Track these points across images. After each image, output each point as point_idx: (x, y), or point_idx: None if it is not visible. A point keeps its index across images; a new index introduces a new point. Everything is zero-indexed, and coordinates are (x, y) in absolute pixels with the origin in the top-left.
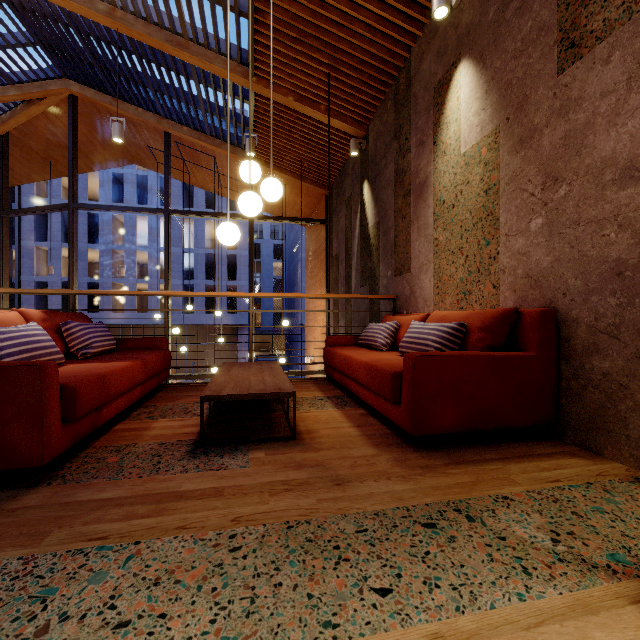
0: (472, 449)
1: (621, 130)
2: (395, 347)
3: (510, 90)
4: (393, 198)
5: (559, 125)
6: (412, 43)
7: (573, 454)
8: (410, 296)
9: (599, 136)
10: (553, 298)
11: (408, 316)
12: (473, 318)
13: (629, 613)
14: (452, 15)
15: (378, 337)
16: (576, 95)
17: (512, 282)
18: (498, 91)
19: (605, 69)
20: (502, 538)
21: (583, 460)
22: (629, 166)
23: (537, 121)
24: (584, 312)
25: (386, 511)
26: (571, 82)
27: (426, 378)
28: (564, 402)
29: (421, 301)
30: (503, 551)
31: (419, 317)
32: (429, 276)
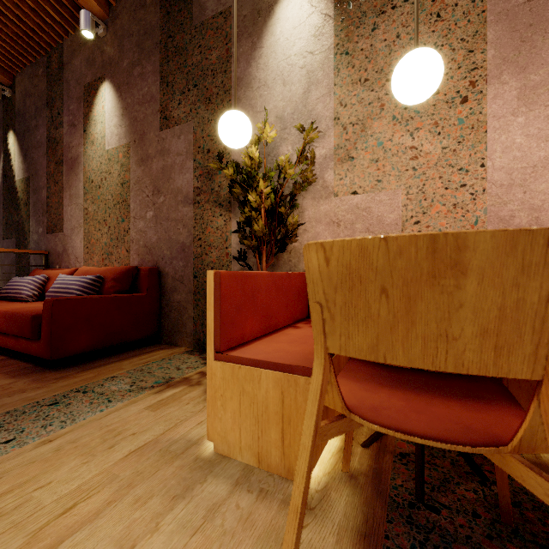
0: (102, 360)
1: (184, 176)
2: (44, 298)
3: (136, 123)
4: (45, 161)
5: (160, 160)
6: (64, 34)
7: (164, 348)
8: (63, 253)
9: (176, 175)
10: (158, 261)
11: (58, 270)
12: (108, 272)
13: (151, 397)
14: (99, 40)
15: (24, 289)
16: (168, 147)
17: (137, 249)
18: (130, 119)
19: (179, 141)
20: (102, 394)
21: (167, 350)
22: (187, 196)
23: (150, 152)
24: (171, 269)
25: (18, 408)
26: (166, 139)
27: (63, 316)
28: (163, 321)
29: (73, 258)
30: (101, 398)
31: (68, 271)
32: (80, 238)
